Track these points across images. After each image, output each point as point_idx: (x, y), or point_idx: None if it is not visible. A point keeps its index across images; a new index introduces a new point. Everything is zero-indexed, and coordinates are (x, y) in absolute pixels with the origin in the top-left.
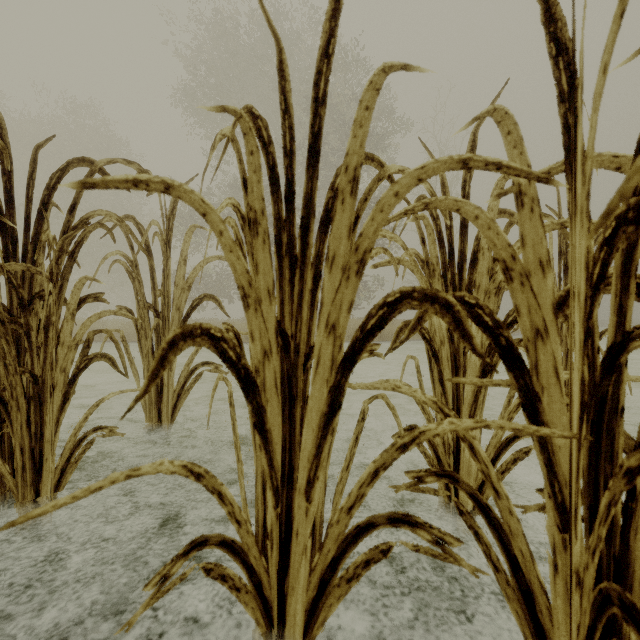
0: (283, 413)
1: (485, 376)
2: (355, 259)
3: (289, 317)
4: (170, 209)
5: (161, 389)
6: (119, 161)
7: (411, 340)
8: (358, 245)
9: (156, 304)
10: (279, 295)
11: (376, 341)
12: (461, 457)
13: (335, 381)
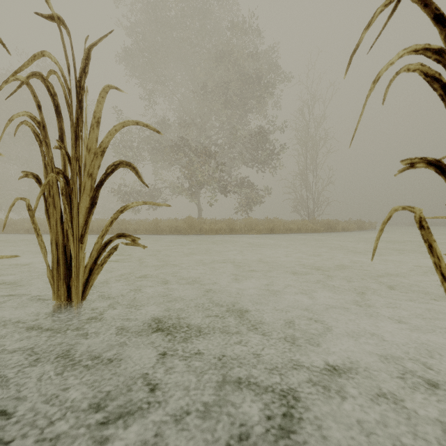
0: None
1: None
2: None
3: None
4: (82, 66)
5: (71, 263)
6: None
7: (294, 233)
8: None
9: (66, 169)
10: None
11: (268, 234)
12: None
13: None
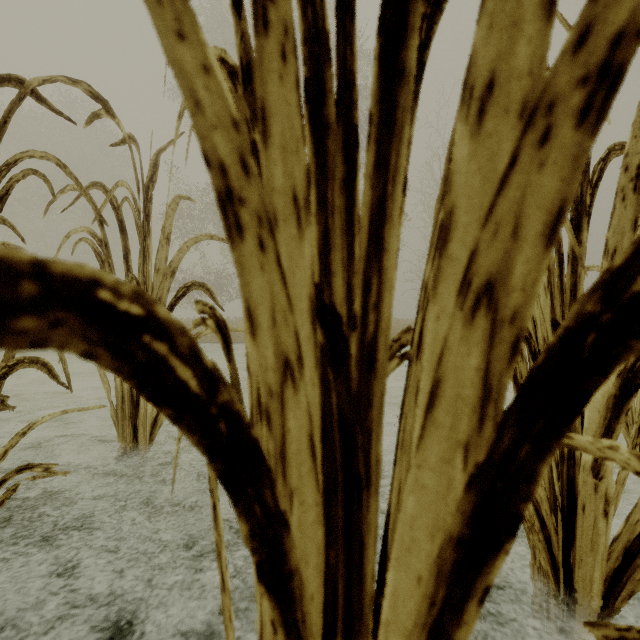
0: (329, 515)
1: (627, 395)
2: (577, 72)
3: (343, 275)
4: (149, 175)
5: (137, 400)
6: (60, 79)
7: None
8: (589, 24)
9: None
10: (317, 221)
11: None
12: (578, 519)
13: (496, 450)
